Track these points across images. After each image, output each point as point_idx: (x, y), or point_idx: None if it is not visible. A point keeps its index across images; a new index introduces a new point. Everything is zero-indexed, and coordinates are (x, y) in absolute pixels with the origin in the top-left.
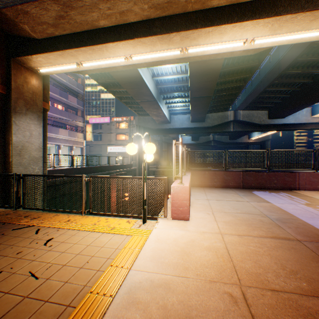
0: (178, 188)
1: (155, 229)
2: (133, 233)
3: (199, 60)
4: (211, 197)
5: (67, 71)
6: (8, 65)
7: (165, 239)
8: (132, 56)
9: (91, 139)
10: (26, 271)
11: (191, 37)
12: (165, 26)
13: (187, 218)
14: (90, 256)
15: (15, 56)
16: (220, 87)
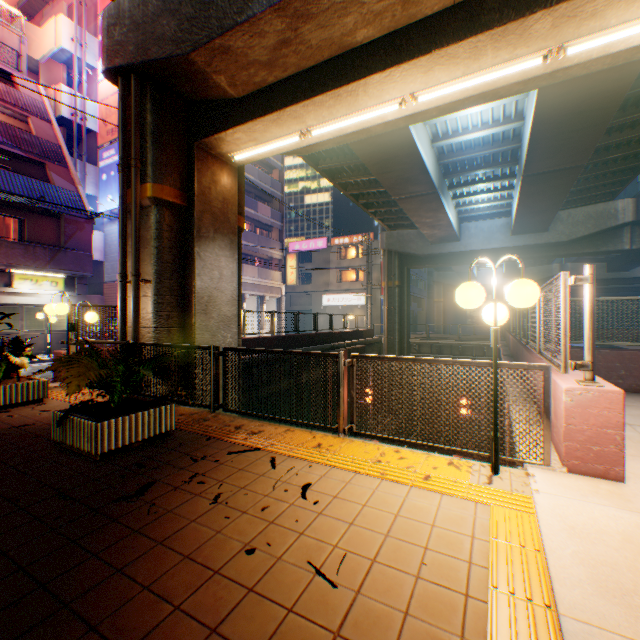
0: (585, 393)
1: (540, 495)
2: (485, 497)
3: (578, 75)
4: (633, 419)
5: (278, 151)
6: (189, 156)
7: (592, 531)
8: (418, 94)
9: (295, 282)
10: (300, 560)
11: (583, 13)
12: (513, 2)
13: (616, 475)
14: (420, 547)
15: (200, 138)
16: (605, 141)
